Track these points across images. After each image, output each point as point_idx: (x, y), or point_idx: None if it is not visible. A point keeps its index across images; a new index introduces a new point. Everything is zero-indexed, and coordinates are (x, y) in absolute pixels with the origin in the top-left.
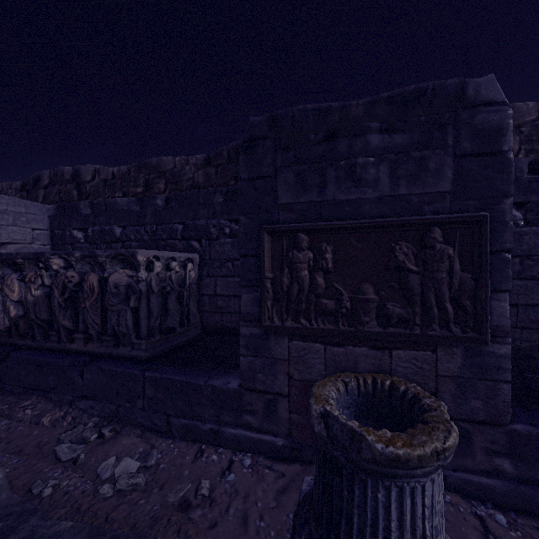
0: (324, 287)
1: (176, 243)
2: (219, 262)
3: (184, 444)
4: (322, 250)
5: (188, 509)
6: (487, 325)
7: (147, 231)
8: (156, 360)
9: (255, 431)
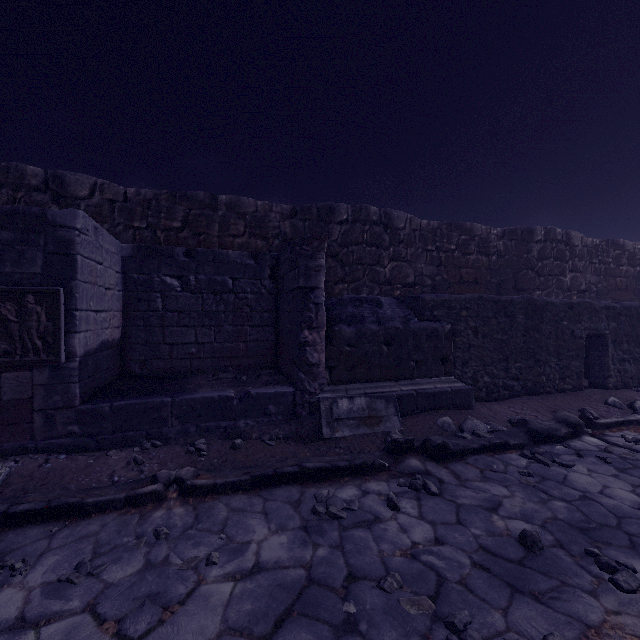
0: None
1: None
2: None
3: None
4: None
5: None
6: (60, 351)
7: None
8: None
9: None
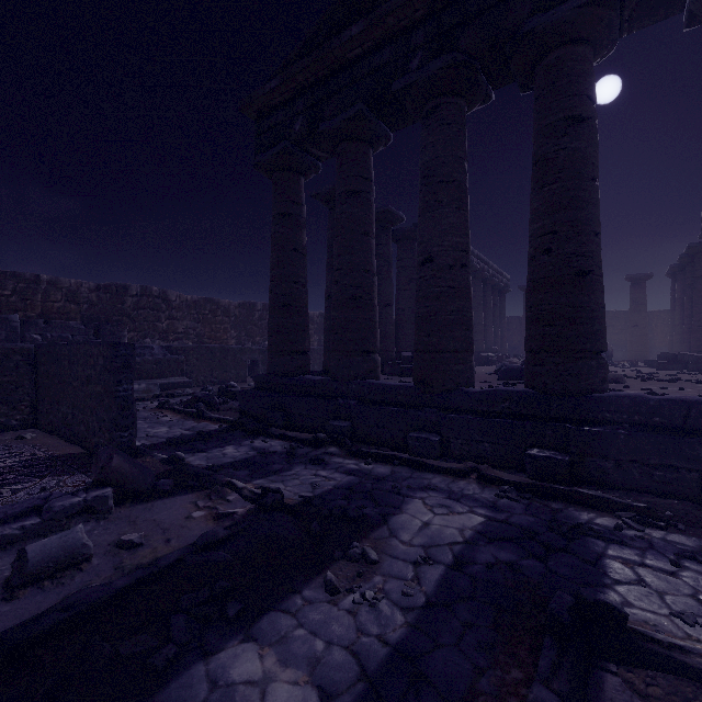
0: None
1: None
2: None
3: None
4: None
5: None
6: None
7: None
8: None
9: None
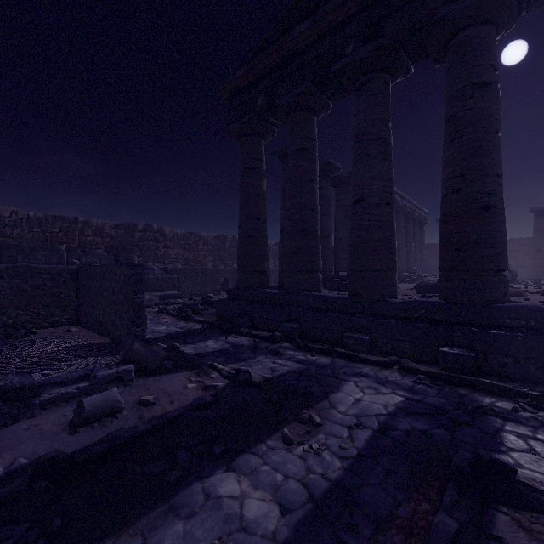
0: None
1: None
2: None
3: None
4: None
5: None
6: None
7: None
8: None
9: None
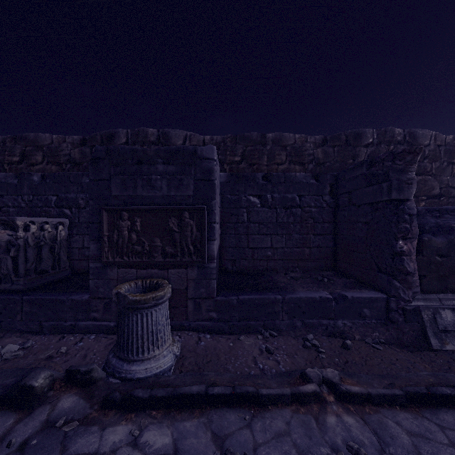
0: (136, 240)
1: (50, 210)
2: (86, 224)
3: (52, 336)
4: (135, 221)
5: (51, 359)
6: (205, 255)
7: (24, 200)
8: (32, 290)
9: (99, 321)
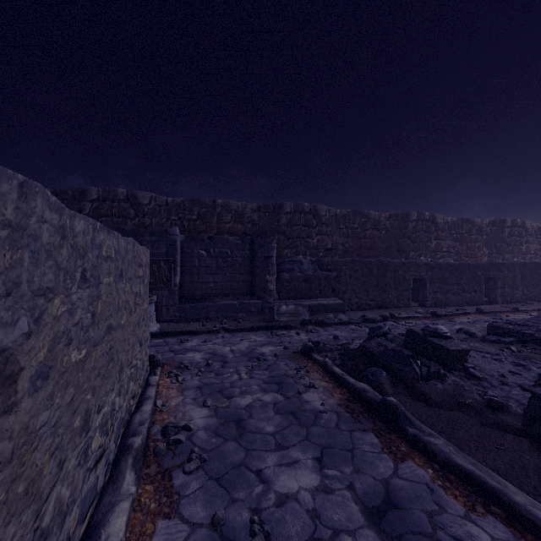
0: None
1: None
2: None
3: None
4: None
5: None
6: (172, 283)
7: None
8: None
9: None
